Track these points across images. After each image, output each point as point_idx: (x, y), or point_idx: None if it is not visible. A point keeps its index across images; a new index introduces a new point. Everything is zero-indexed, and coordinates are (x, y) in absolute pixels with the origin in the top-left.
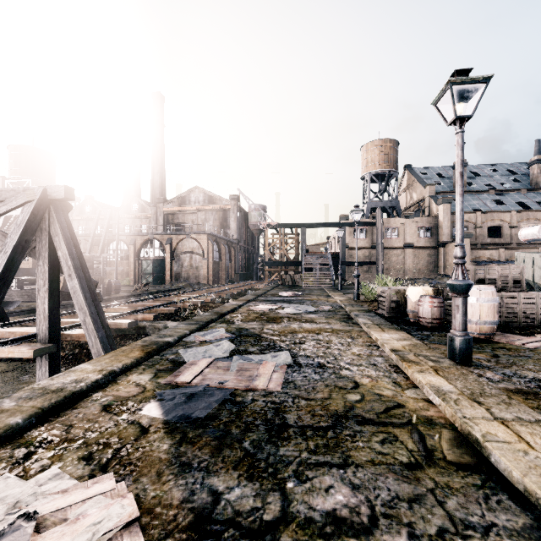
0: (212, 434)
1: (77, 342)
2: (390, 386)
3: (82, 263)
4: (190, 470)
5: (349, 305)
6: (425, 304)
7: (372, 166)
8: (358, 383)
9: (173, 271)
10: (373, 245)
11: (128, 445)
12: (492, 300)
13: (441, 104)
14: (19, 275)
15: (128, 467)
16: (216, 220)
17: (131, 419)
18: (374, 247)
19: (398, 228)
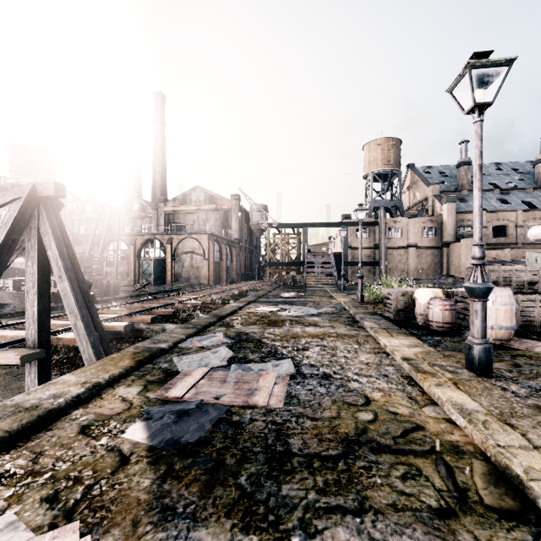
0: (203, 465)
1: (72, 345)
2: (405, 402)
3: (74, 263)
4: (173, 517)
5: (353, 307)
6: (435, 307)
7: (374, 165)
8: (369, 398)
9: (174, 271)
10: (376, 245)
11: (103, 480)
12: (509, 303)
13: (457, 91)
14: (17, 276)
15: (99, 513)
16: (217, 220)
17: (111, 445)
18: (377, 247)
19: (401, 228)
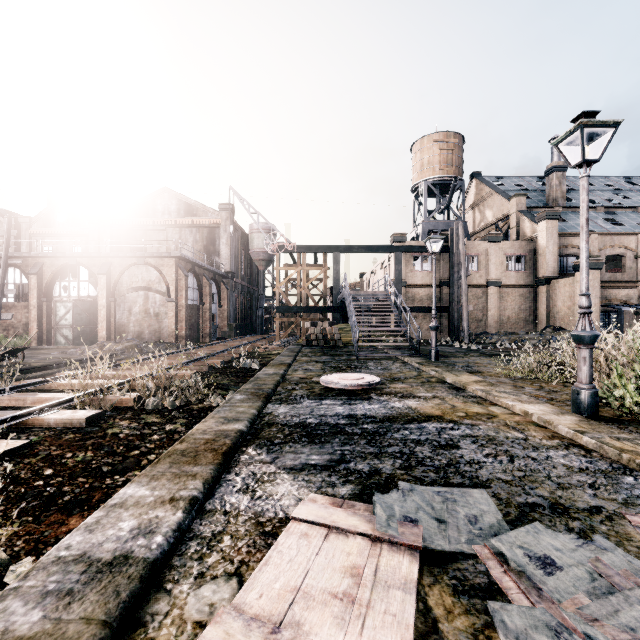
0: None
1: None
2: None
3: None
4: None
5: None
6: None
7: (429, 170)
8: None
9: (113, 322)
10: (442, 281)
11: None
12: None
13: None
14: None
15: None
16: (198, 241)
17: None
18: (445, 284)
19: (478, 256)
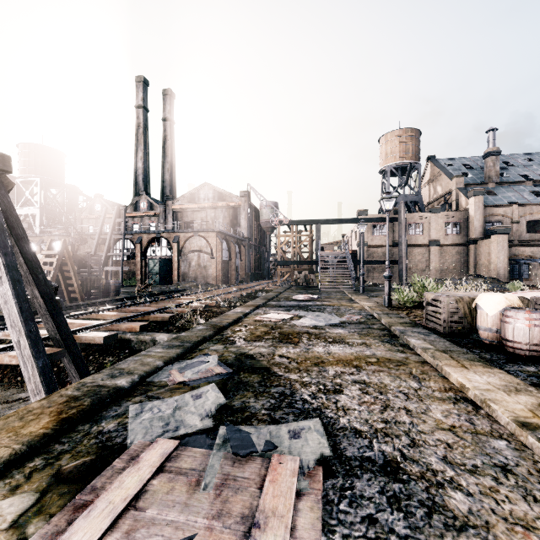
0: None
1: None
2: None
3: (32, 260)
4: None
5: (384, 314)
6: (519, 322)
7: (392, 158)
8: None
9: (180, 271)
10: (394, 242)
11: None
12: None
13: None
14: None
15: None
16: (226, 217)
17: None
18: (396, 244)
19: (422, 224)
